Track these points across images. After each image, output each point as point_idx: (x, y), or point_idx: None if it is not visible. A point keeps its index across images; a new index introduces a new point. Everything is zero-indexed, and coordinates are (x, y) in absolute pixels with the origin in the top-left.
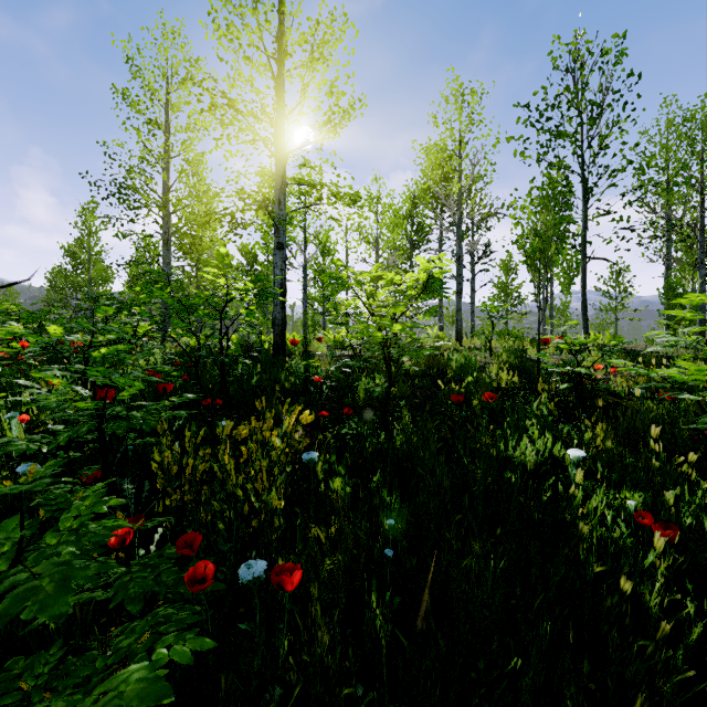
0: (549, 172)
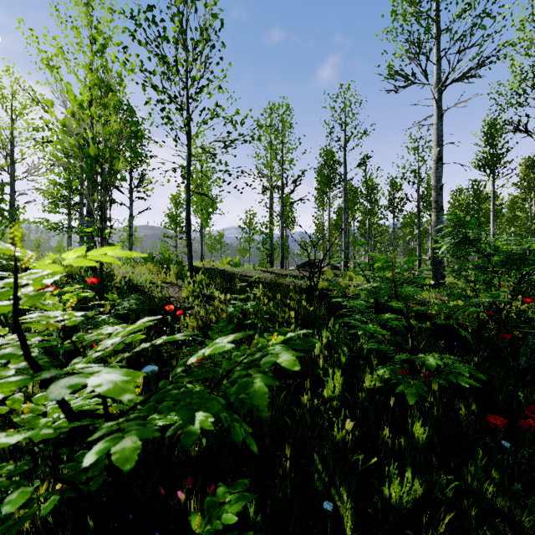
0: (144, 88)
